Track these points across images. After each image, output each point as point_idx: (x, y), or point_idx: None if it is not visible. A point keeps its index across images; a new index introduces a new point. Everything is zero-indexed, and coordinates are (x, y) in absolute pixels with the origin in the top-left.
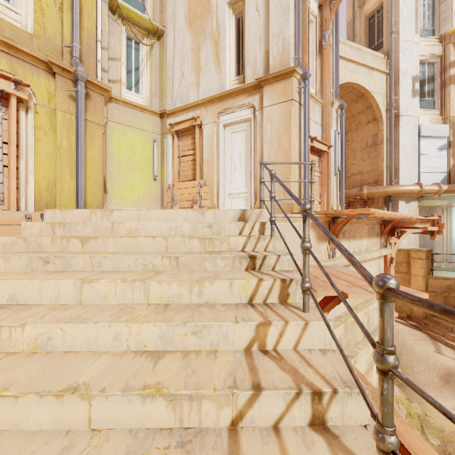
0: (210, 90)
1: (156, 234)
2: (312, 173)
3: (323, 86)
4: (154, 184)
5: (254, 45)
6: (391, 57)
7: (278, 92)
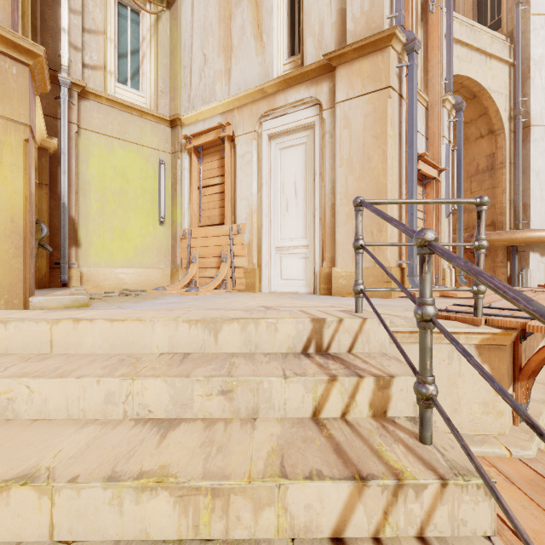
0: (248, 81)
1: (65, 415)
2: (481, 224)
3: (428, 73)
4: (161, 230)
5: (319, 2)
6: (517, 39)
7: (362, 76)
